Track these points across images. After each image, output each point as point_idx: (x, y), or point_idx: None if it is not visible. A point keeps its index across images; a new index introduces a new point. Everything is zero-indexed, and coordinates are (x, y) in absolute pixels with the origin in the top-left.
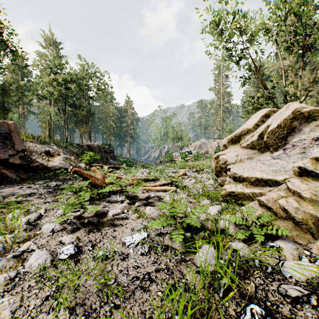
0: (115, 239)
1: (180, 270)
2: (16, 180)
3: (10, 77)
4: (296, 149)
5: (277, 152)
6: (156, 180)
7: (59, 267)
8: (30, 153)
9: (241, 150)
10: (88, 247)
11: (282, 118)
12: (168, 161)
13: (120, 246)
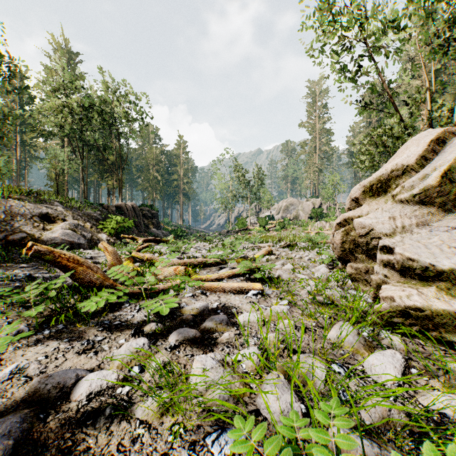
0: None
1: None
2: None
3: (2, 104)
4: None
5: None
6: (221, 265)
7: None
8: (12, 217)
9: (399, 207)
10: None
11: None
12: (240, 231)
13: None
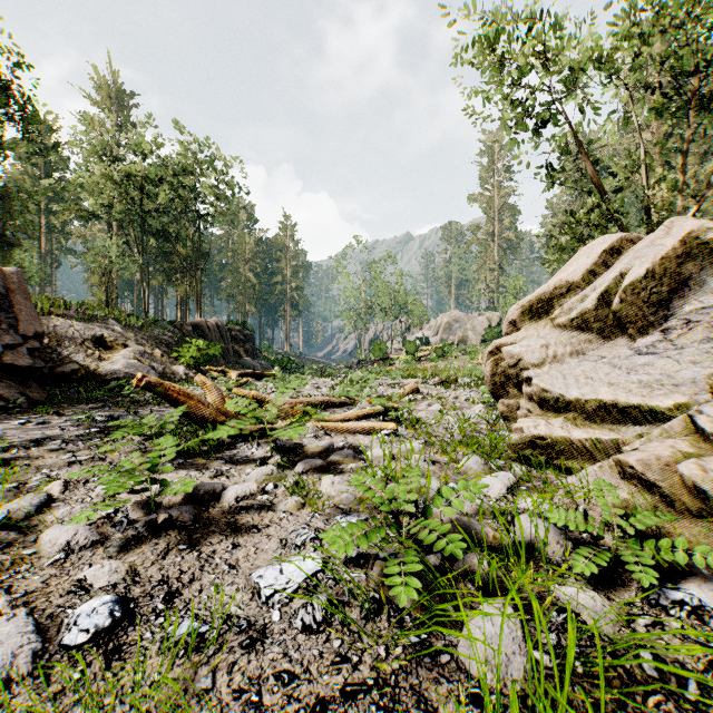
0: (236, 572)
1: (419, 688)
2: (17, 404)
3: (19, 171)
4: (696, 330)
5: (646, 338)
6: (348, 405)
7: (55, 678)
8: (58, 342)
9: (556, 333)
10: (156, 604)
11: (657, 256)
12: (377, 361)
13: (247, 598)
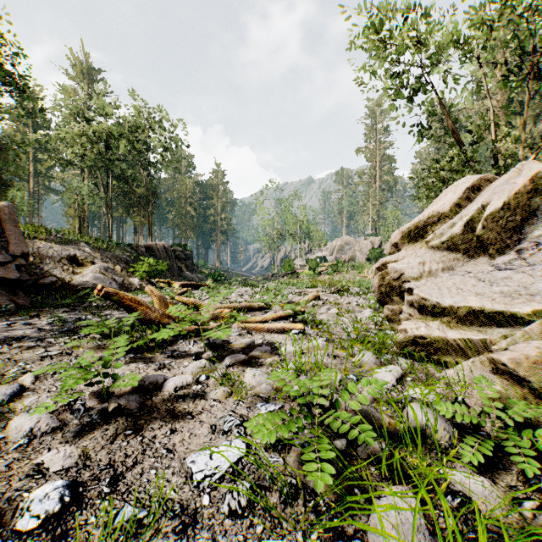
0: (172, 456)
1: None
2: (7, 309)
3: (13, 129)
4: None
5: (503, 257)
6: (265, 309)
7: None
8: (41, 260)
9: (430, 253)
10: (101, 488)
11: (511, 191)
12: (287, 274)
13: (181, 482)
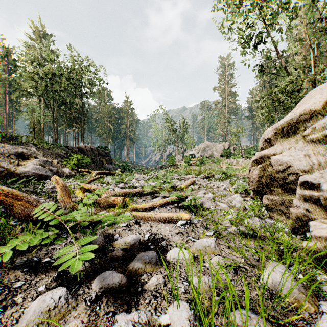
0: None
1: None
2: None
3: None
4: None
5: None
6: (155, 193)
7: None
8: None
9: (310, 146)
10: None
11: None
12: (170, 165)
13: None
